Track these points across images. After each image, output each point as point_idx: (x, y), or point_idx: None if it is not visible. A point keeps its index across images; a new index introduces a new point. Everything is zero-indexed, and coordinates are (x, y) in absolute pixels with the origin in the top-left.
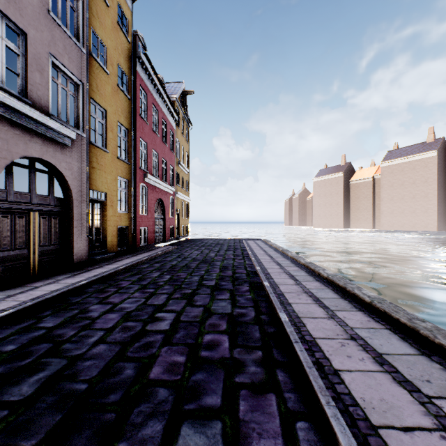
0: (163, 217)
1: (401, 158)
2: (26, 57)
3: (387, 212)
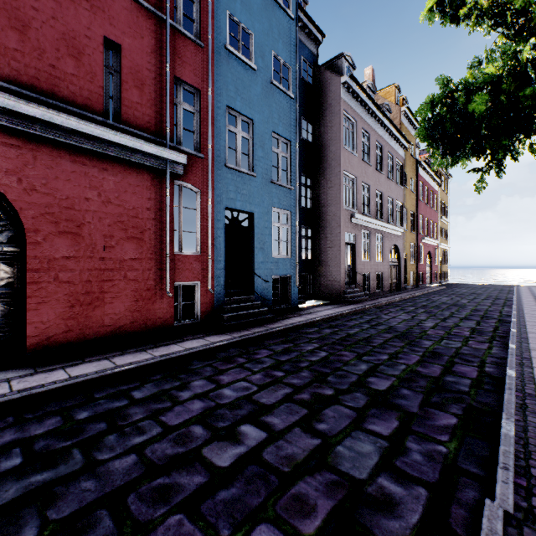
0: (429, 264)
1: None
2: (392, 207)
3: None
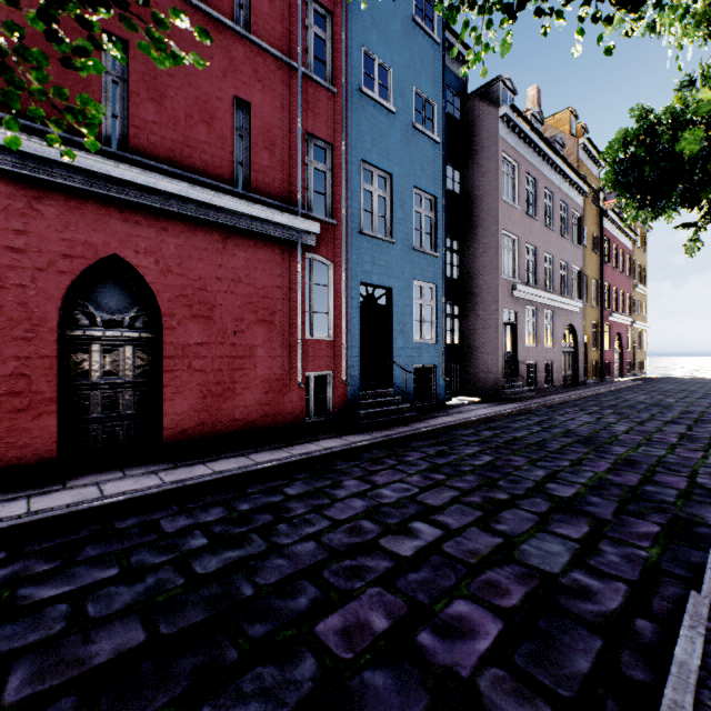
0: (619, 351)
1: None
2: (566, 274)
3: None
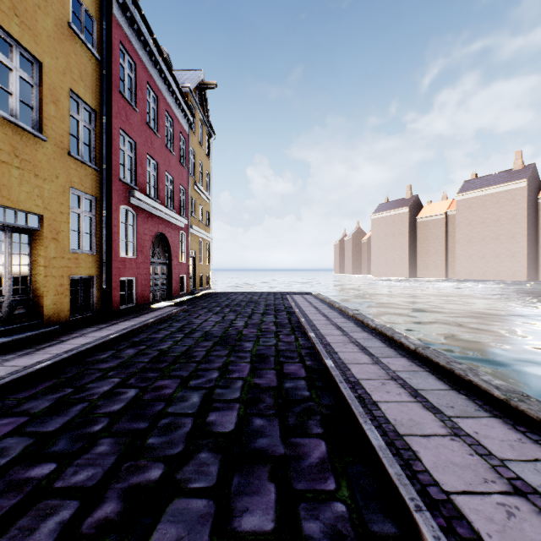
0: (168, 261)
1: (481, 189)
2: None
3: (464, 256)
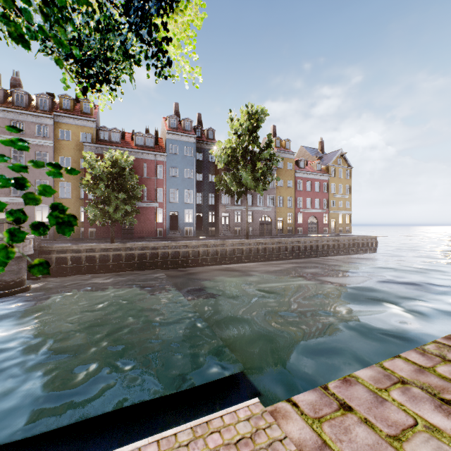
0: (317, 223)
1: None
2: (263, 199)
3: None
